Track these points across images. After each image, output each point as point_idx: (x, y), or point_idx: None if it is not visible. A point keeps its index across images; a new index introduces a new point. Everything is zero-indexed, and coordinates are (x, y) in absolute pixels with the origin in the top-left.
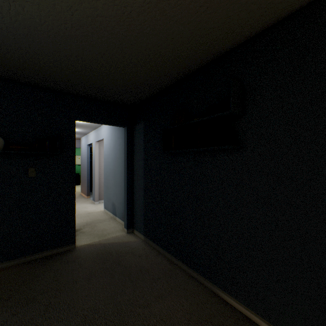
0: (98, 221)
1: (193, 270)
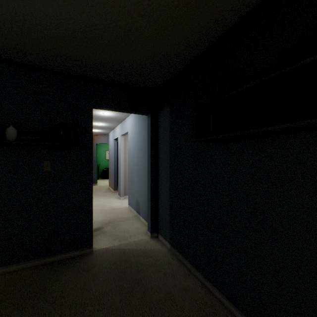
0: (121, 219)
1: (243, 315)
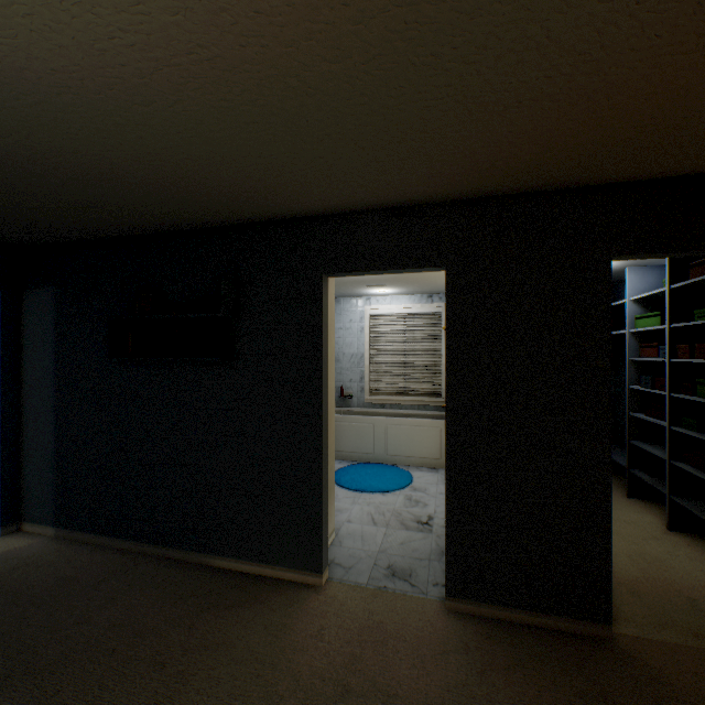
0: None
1: (169, 548)
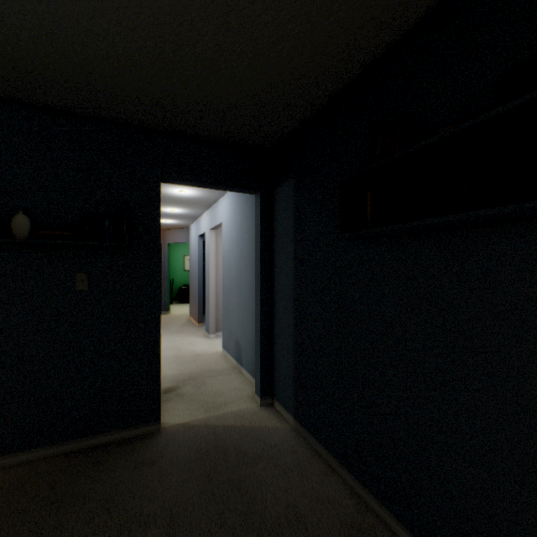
0: (210, 373)
1: None
